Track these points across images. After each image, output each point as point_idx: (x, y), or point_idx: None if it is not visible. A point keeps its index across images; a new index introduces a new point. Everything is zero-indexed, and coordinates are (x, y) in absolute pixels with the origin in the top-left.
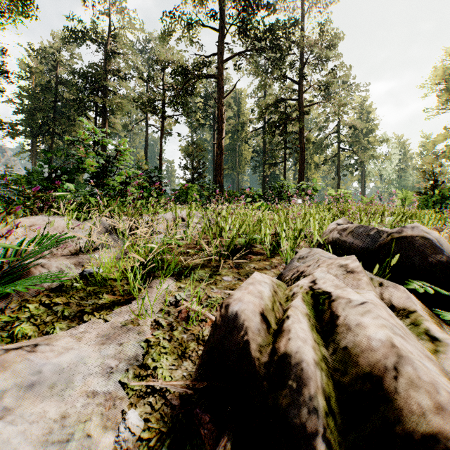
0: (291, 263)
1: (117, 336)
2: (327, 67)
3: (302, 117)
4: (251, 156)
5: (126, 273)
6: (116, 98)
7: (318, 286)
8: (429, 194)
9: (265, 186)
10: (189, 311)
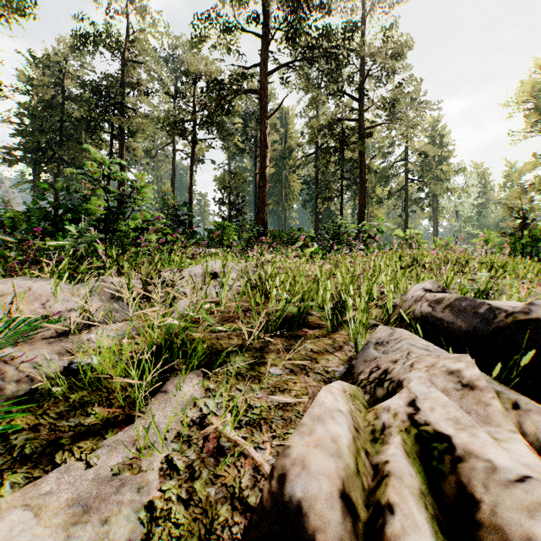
0: (365, 350)
1: (103, 499)
2: (393, 80)
3: (363, 142)
4: (300, 188)
5: (129, 371)
6: (136, 117)
7: (423, 417)
8: (516, 235)
9: (317, 225)
10: (220, 435)
